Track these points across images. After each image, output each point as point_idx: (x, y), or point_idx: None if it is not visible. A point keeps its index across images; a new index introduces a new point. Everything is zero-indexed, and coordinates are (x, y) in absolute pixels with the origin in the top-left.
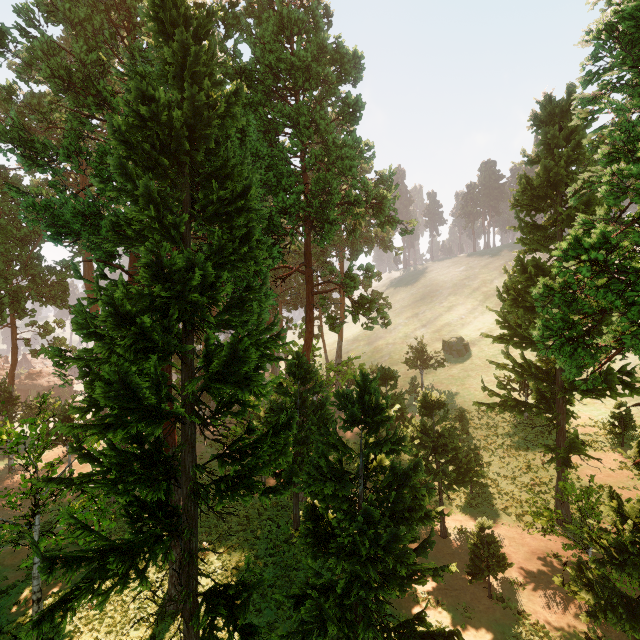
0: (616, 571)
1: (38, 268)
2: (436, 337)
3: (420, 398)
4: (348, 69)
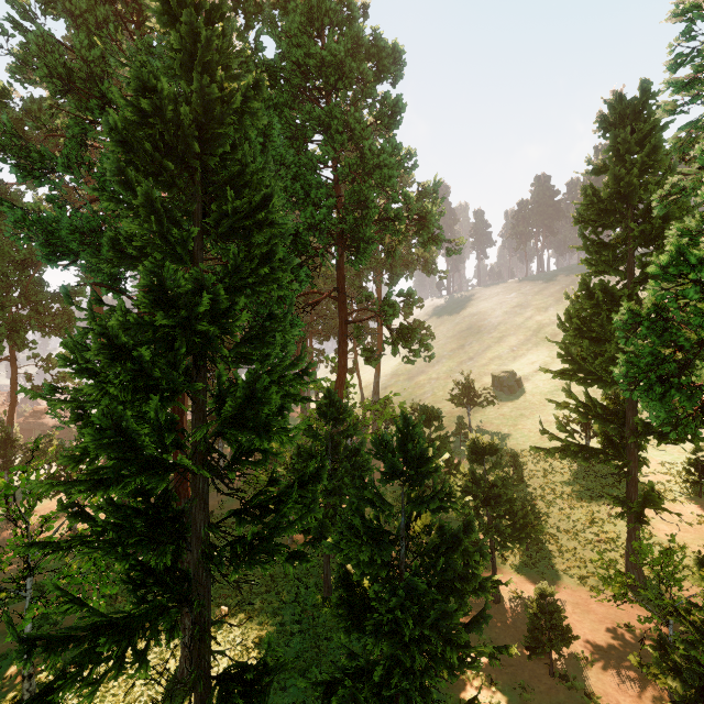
0: None
1: (40, 294)
2: (484, 371)
3: (469, 442)
4: (387, 65)
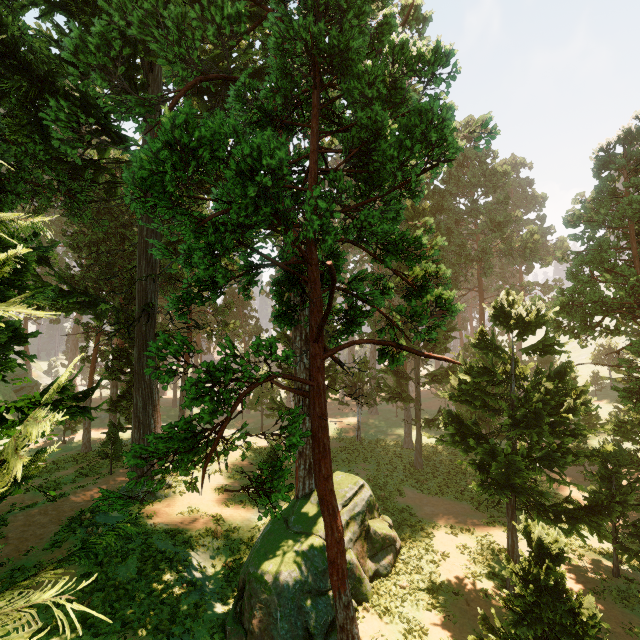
0: (610, 432)
1: None
2: None
3: None
4: (500, 178)
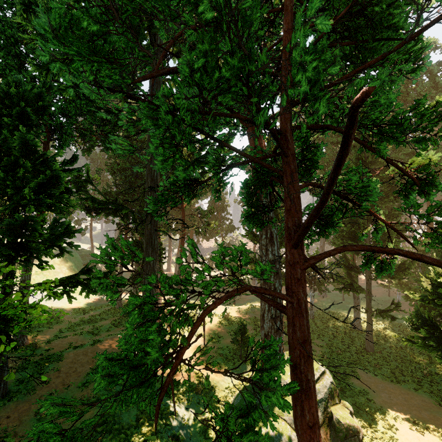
0: None
1: None
2: None
3: None
4: None
